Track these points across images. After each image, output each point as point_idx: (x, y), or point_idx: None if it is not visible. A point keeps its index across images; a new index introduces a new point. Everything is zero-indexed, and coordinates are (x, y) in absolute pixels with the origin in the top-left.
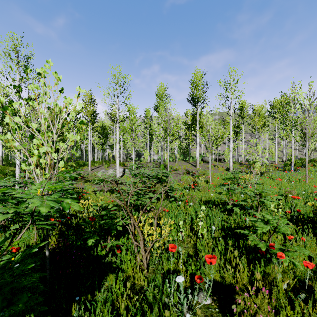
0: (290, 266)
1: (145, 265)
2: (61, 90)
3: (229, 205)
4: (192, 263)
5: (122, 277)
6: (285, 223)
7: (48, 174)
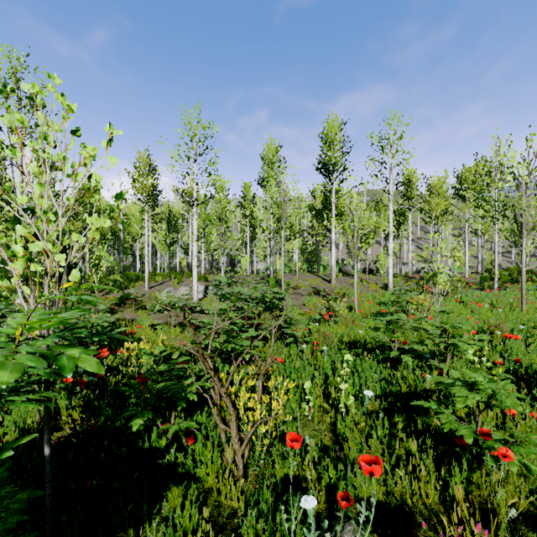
0: (517, 469)
1: (240, 469)
2: (76, 131)
3: (394, 352)
4: (330, 466)
5: (194, 495)
6: (508, 388)
7: (47, 295)
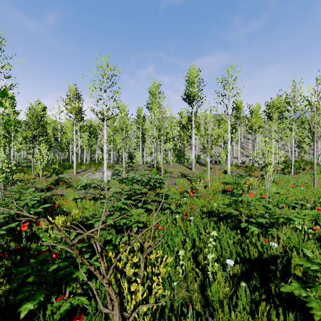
0: None
1: None
2: None
3: (243, 223)
4: None
5: None
6: None
7: None
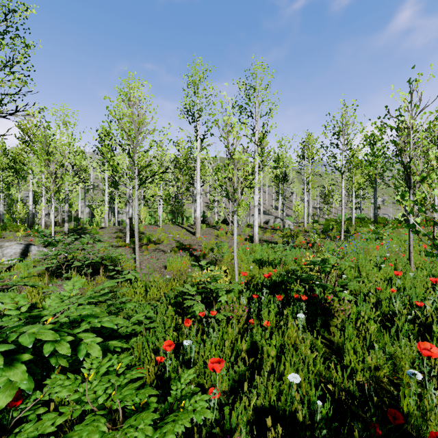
0: None
1: None
2: None
3: None
4: None
5: None
6: None
7: None
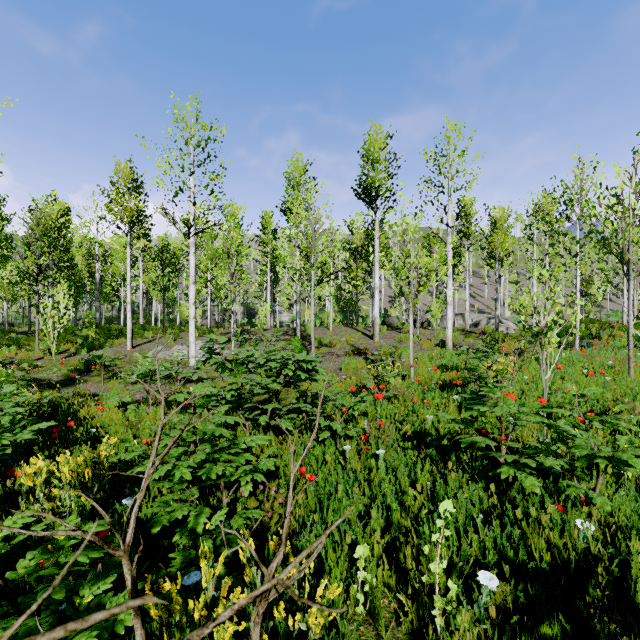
0: None
1: None
2: None
3: (504, 467)
4: None
5: None
6: None
7: None
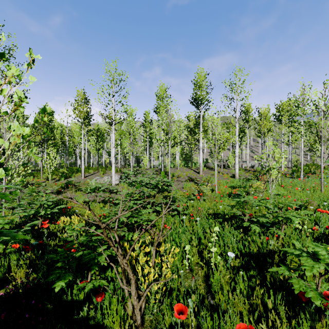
0: None
1: (138, 319)
2: (2, 55)
3: (245, 222)
4: (207, 318)
5: None
6: None
7: None
